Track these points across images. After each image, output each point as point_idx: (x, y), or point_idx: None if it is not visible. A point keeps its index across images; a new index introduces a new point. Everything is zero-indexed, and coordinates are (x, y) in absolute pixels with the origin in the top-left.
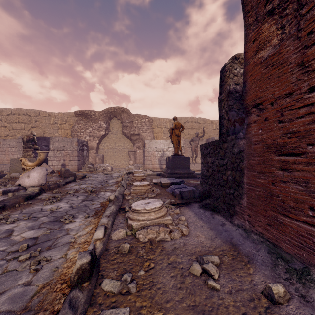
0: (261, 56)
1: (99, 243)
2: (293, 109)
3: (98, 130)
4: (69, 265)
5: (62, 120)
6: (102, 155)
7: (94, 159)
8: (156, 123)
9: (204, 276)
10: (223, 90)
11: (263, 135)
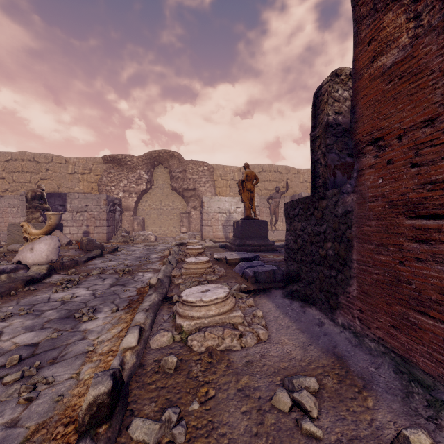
0: (381, 65)
1: (129, 354)
2: (436, 145)
3: (137, 182)
4: (82, 390)
5: (85, 169)
6: (142, 219)
7: (130, 225)
8: (219, 173)
9: (294, 412)
10: (317, 122)
11: (385, 187)
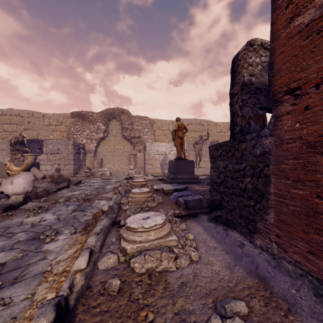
0: (298, 24)
1: (79, 276)
2: None
3: (96, 132)
4: (33, 312)
5: (58, 122)
6: (100, 159)
7: (91, 163)
8: (158, 125)
9: None
10: (235, 82)
11: (302, 130)
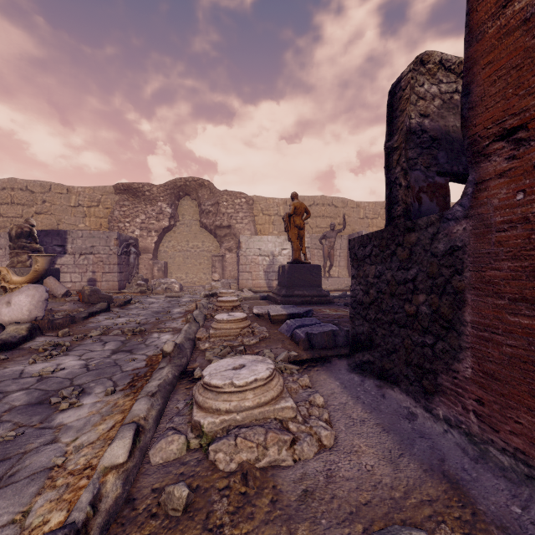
0: (522, 7)
1: (113, 479)
2: None
3: (157, 218)
4: None
5: (92, 201)
6: (164, 263)
7: (149, 270)
8: (261, 206)
9: None
10: (395, 128)
11: (530, 206)
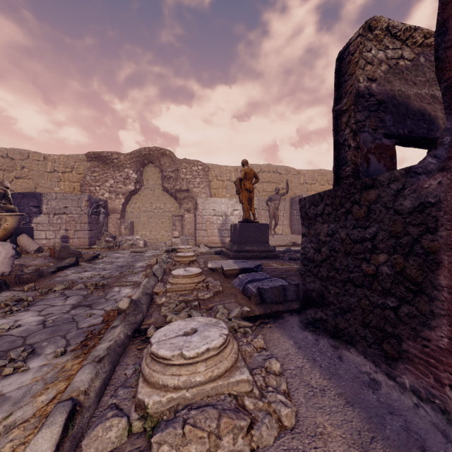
0: None
1: None
2: None
3: (124, 182)
4: None
5: (66, 167)
6: (130, 222)
7: (117, 229)
8: (215, 173)
9: None
10: (344, 91)
11: None
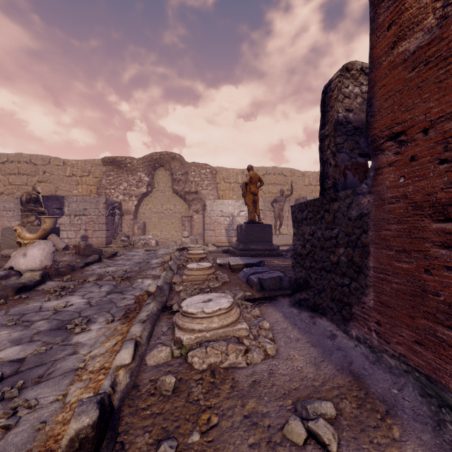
0: (403, 51)
1: (123, 373)
2: None
3: (137, 185)
4: (67, 416)
5: (84, 171)
6: (143, 223)
7: (130, 229)
8: (222, 175)
9: (310, 444)
10: (327, 120)
11: (407, 187)
